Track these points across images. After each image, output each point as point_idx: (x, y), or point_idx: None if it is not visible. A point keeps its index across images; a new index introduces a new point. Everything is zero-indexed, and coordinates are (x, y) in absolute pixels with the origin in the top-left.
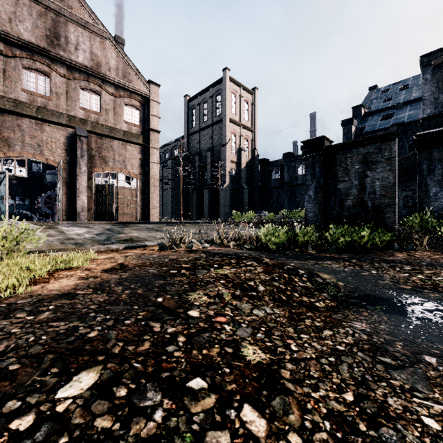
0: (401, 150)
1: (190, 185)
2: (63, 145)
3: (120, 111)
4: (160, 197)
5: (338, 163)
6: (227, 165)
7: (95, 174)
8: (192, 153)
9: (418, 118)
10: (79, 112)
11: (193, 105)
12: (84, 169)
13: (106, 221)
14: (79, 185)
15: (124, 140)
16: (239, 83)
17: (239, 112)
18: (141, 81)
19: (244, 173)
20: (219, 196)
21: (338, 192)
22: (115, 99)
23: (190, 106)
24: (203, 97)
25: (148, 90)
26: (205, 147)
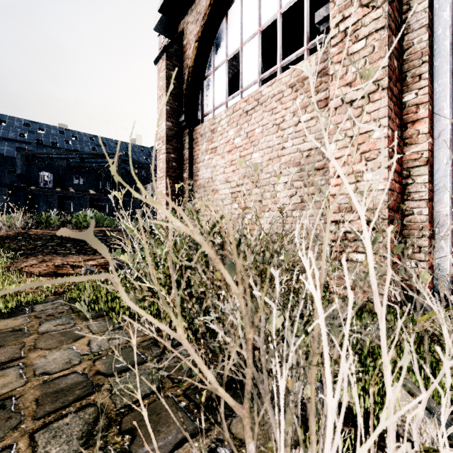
0: (2, 173)
1: None
2: None
3: None
4: None
5: None
6: None
7: None
8: None
9: (14, 155)
10: None
11: None
12: None
13: None
14: None
15: None
16: None
17: None
18: None
19: None
20: None
21: None
22: None
23: None
24: None
25: None
26: None
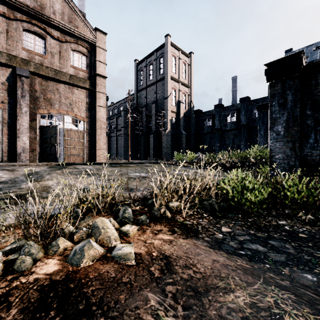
0: None
1: (138, 131)
2: (3, 84)
3: (66, 56)
4: (115, 141)
5: None
6: (168, 115)
7: (39, 115)
8: (139, 103)
9: None
10: (21, 53)
11: (141, 67)
12: (25, 110)
13: (50, 162)
14: (19, 125)
15: (71, 84)
16: (178, 47)
17: (178, 71)
18: (87, 28)
19: (182, 121)
20: (161, 140)
21: None
22: (61, 43)
23: (138, 69)
24: (149, 60)
25: (94, 37)
26: (151, 101)
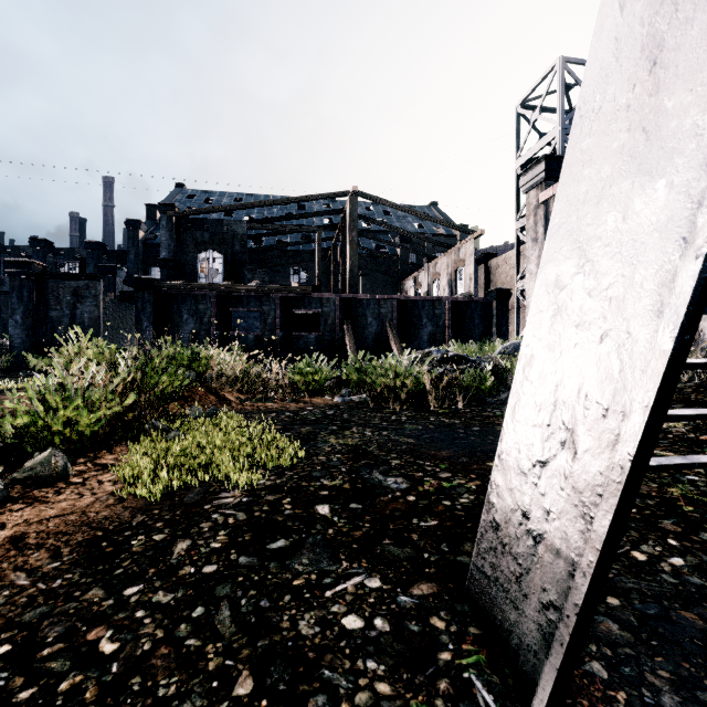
0: None
1: None
2: None
3: None
4: None
5: (50, 290)
6: None
7: None
8: None
9: None
10: None
11: None
12: None
13: None
14: None
15: None
16: None
17: None
18: None
19: None
20: None
21: (51, 319)
22: None
23: None
24: None
25: None
26: None
